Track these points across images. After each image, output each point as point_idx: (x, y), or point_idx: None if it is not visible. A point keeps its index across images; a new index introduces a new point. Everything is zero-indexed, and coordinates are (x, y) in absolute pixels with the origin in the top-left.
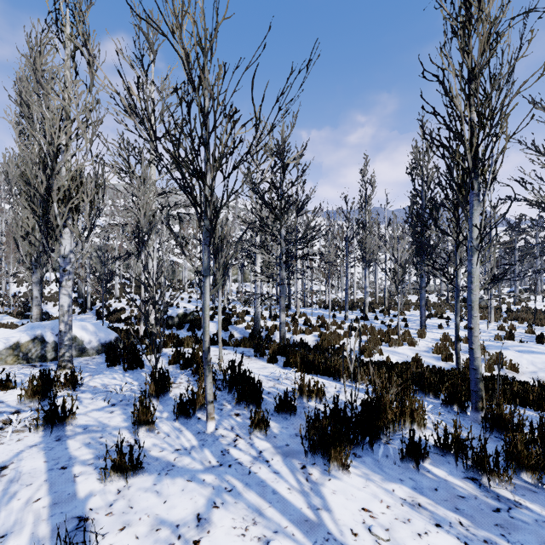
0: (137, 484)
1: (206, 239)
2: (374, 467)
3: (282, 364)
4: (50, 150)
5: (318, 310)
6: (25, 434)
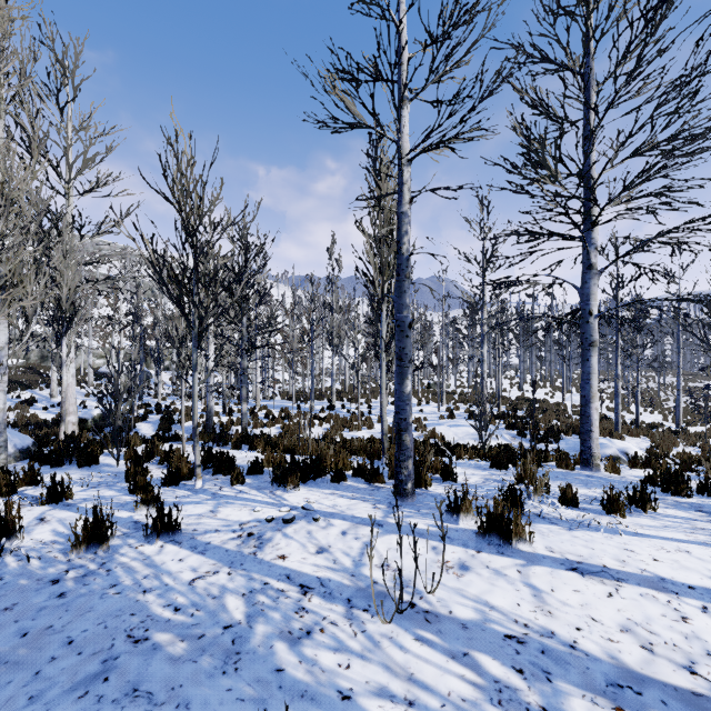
0: None
1: (195, 343)
2: (315, 486)
3: (247, 450)
4: None
5: (282, 402)
6: (30, 508)
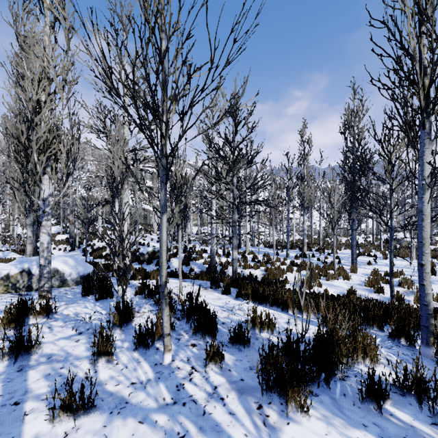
0: (86, 426)
1: (163, 177)
2: (333, 408)
3: (234, 296)
4: (30, 104)
5: (264, 249)
6: None
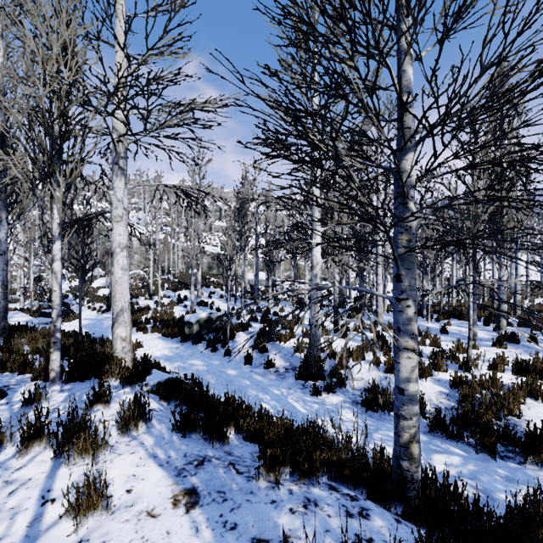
0: None
1: None
2: None
3: None
4: None
5: None
6: None
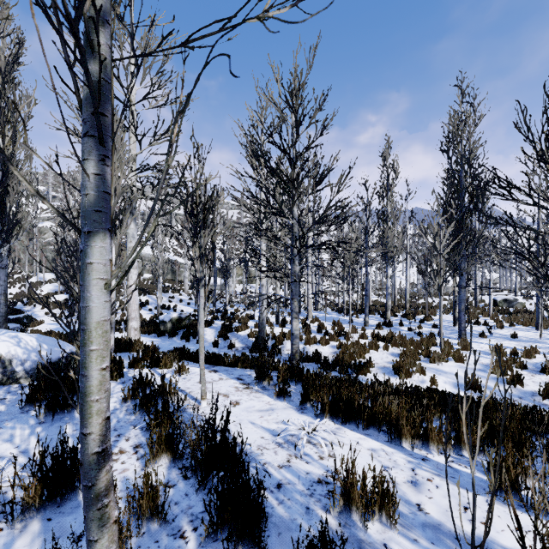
0: None
1: (91, 121)
2: None
3: (297, 402)
4: None
5: (332, 314)
6: None
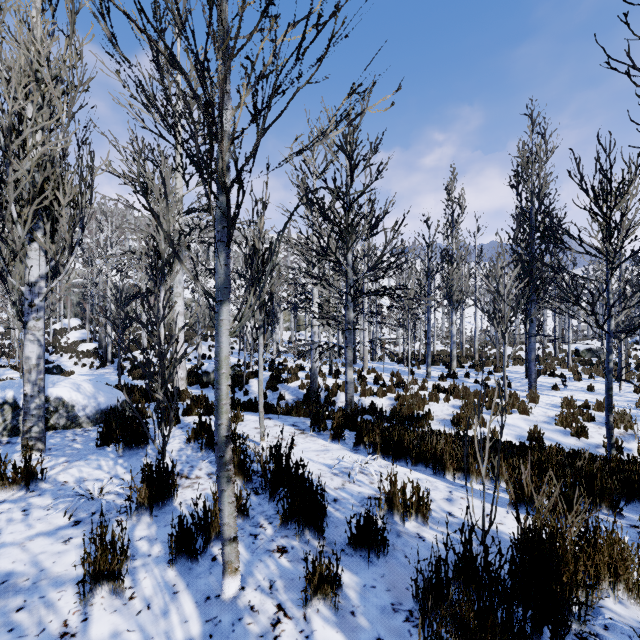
0: None
1: (222, 232)
2: None
3: (351, 445)
4: (2, 120)
5: (391, 365)
6: None
